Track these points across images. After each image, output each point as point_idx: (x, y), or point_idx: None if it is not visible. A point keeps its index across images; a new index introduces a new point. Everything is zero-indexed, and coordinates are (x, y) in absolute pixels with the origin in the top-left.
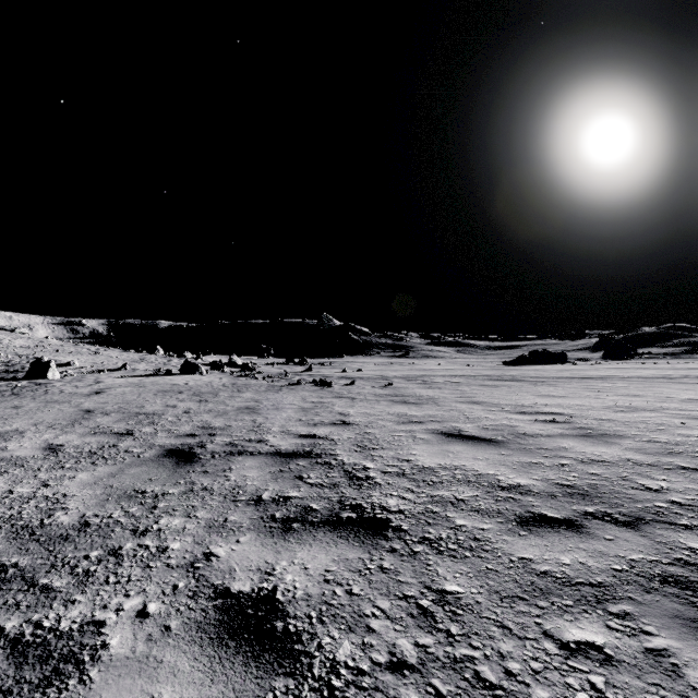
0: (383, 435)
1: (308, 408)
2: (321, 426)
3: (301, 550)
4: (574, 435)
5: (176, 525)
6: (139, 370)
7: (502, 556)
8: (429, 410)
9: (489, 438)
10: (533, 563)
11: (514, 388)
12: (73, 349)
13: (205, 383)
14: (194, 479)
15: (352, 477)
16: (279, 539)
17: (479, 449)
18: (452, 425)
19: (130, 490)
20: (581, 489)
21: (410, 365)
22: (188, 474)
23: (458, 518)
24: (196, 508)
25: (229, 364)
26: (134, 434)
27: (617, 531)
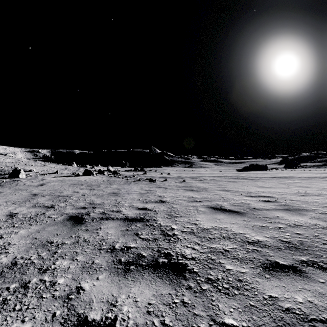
0: (181, 208)
1: (143, 193)
2: (149, 203)
3: (134, 286)
4: (281, 209)
5: (64, 265)
6: (64, 173)
7: (258, 294)
8: (204, 194)
9: (236, 211)
10: (279, 301)
11: (244, 183)
12: (33, 163)
13: (94, 180)
14: (80, 234)
15: (165, 234)
16: (122, 277)
17: (232, 217)
18: (216, 203)
19: (45, 241)
20: (294, 244)
21: (193, 171)
22: (77, 231)
23: (227, 264)
24: (78, 254)
25: (107, 171)
26: (55, 207)
27: (325, 276)
